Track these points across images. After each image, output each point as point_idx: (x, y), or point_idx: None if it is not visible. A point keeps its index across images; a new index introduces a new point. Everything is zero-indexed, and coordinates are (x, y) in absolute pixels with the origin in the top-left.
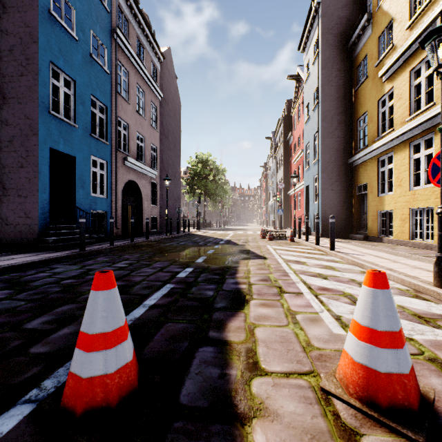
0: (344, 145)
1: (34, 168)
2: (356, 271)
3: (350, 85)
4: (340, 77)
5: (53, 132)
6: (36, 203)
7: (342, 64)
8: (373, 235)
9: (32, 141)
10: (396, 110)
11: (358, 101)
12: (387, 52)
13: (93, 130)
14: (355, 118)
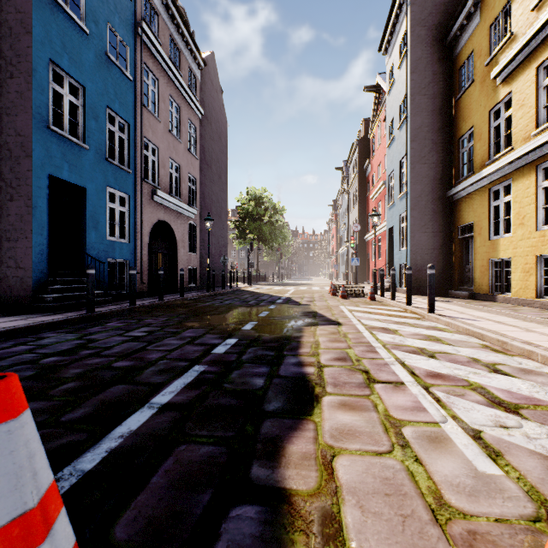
0: (442, 173)
1: (28, 202)
2: (474, 345)
3: (449, 93)
4: (435, 82)
5: (54, 154)
6: (30, 248)
7: (439, 66)
8: (482, 292)
9: (25, 166)
10: (515, 121)
11: (460, 114)
12: (503, 45)
13: (112, 154)
14: (456, 137)
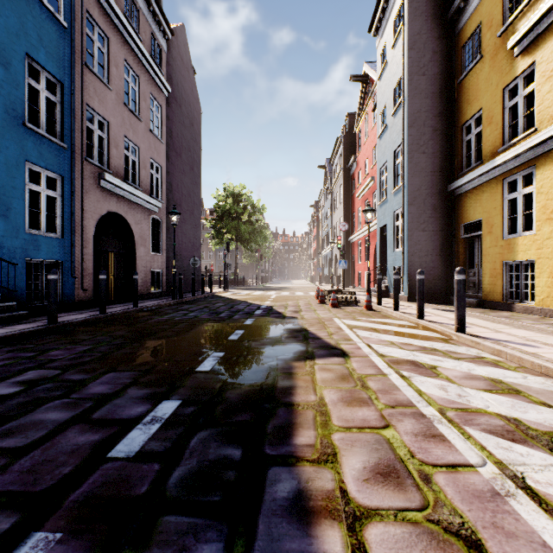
0: (442, 164)
1: None
2: None
3: (450, 74)
4: (435, 61)
5: None
6: None
7: (439, 43)
8: (493, 300)
9: None
10: (541, 97)
11: (464, 97)
12: (523, 8)
13: None
14: (458, 123)
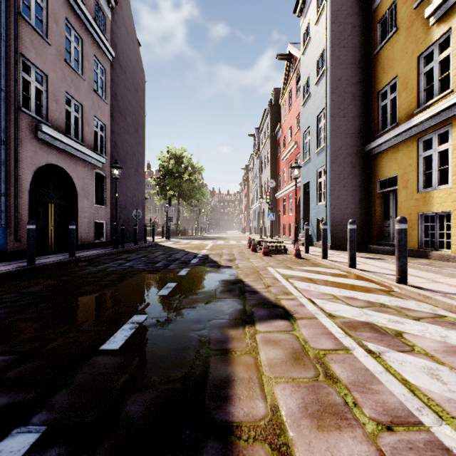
0: (360, 127)
1: None
2: None
3: (367, 47)
4: (354, 35)
5: None
6: None
7: (358, 19)
8: (408, 248)
9: None
10: None
11: (380, 67)
12: None
13: None
14: (375, 90)
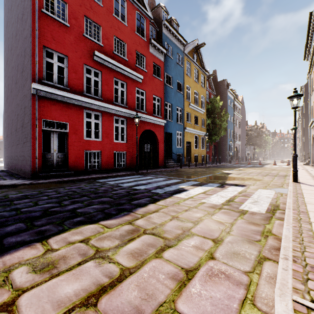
0: None
1: (227, 148)
2: None
3: None
4: None
5: (228, 141)
6: (227, 154)
7: None
8: None
9: (226, 144)
10: None
11: None
12: None
13: None
14: None
